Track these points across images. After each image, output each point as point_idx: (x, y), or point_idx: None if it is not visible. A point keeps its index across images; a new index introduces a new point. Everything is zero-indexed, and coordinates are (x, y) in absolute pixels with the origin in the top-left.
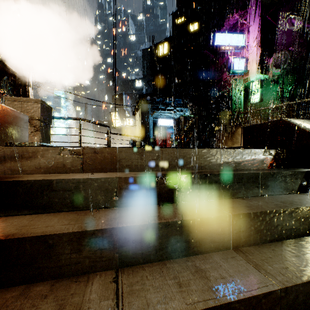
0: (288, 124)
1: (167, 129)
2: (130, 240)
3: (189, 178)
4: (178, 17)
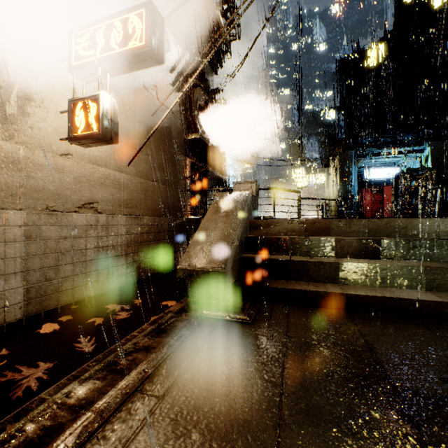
0: None
1: (384, 182)
2: (346, 270)
3: (392, 242)
4: None
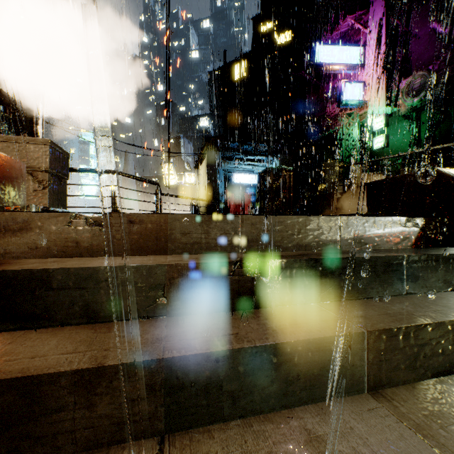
0: (444, 177)
1: (245, 189)
2: (186, 381)
3: (287, 265)
4: (263, 22)
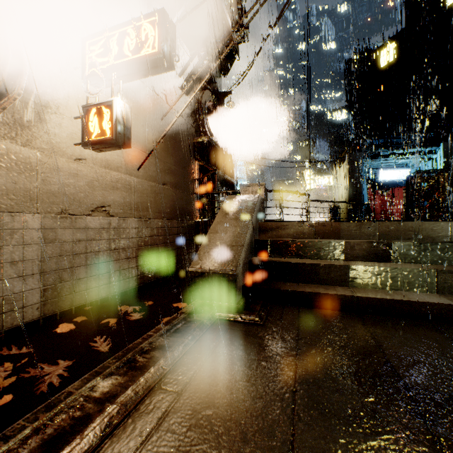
0: None
1: (395, 184)
2: (356, 273)
3: (402, 245)
4: None
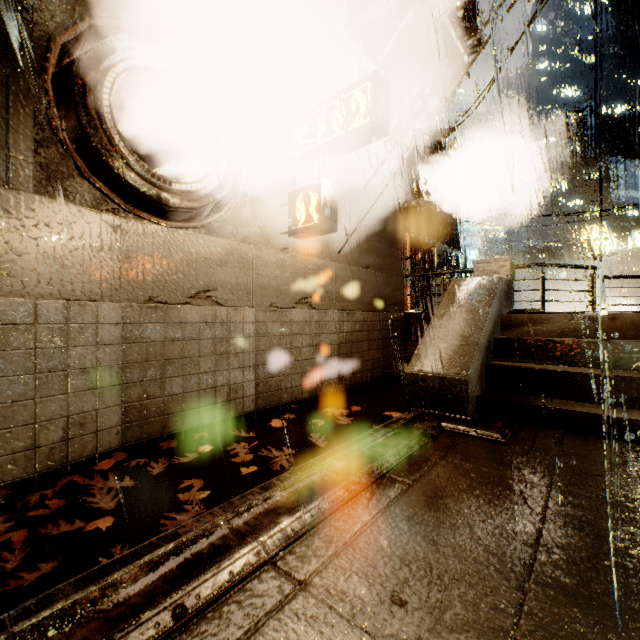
0: None
1: None
2: None
3: None
4: None
